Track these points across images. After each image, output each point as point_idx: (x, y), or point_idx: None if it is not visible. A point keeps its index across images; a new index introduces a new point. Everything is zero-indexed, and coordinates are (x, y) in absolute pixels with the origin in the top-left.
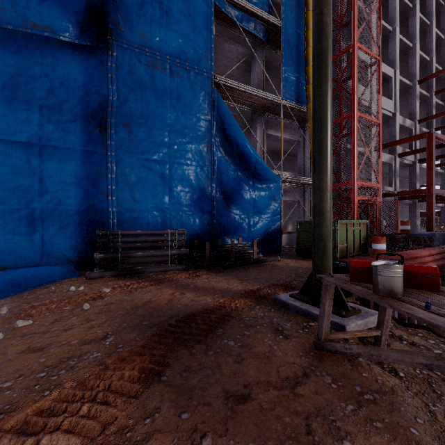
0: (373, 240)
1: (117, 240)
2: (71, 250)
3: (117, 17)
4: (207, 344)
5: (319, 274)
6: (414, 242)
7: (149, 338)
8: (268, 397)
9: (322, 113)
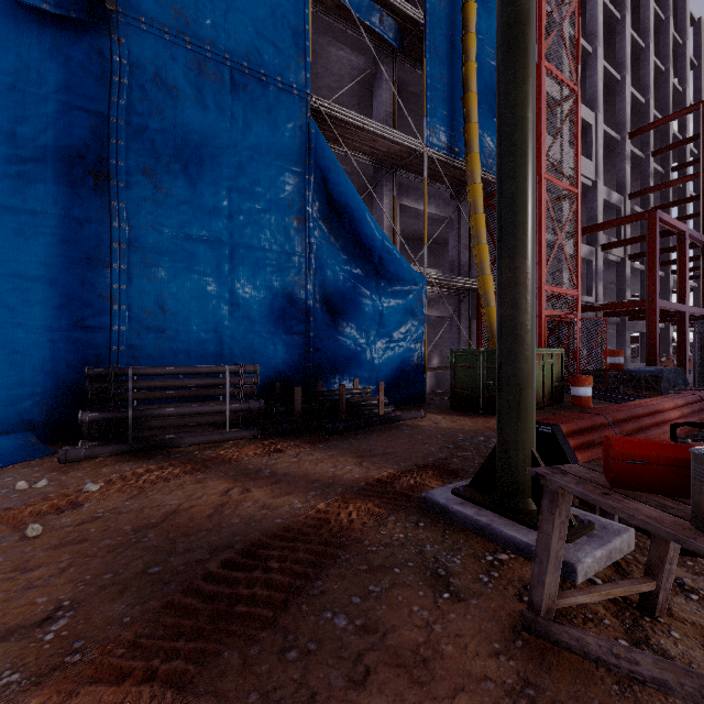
0: (572, 382)
1: (126, 386)
2: (35, 405)
3: None
4: (286, 627)
5: (512, 453)
6: (631, 383)
7: (152, 618)
8: None
9: (518, 140)
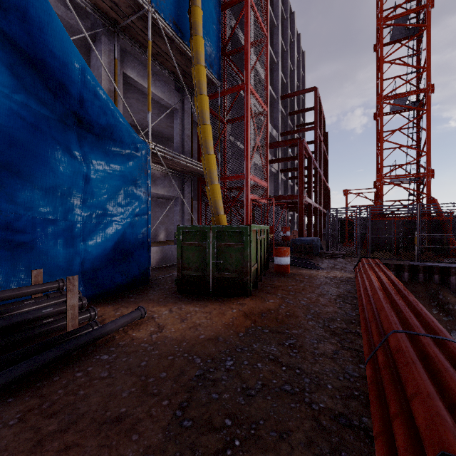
0: (276, 253)
1: None
2: None
3: None
4: None
5: None
6: (296, 249)
7: None
8: None
9: None
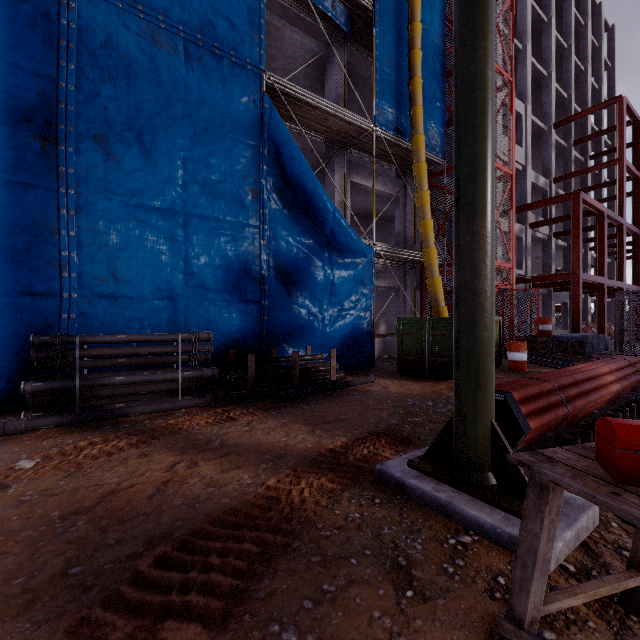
0: (509, 347)
1: (75, 354)
2: None
3: None
4: None
5: (471, 425)
6: (559, 348)
7: None
8: None
9: (478, 98)
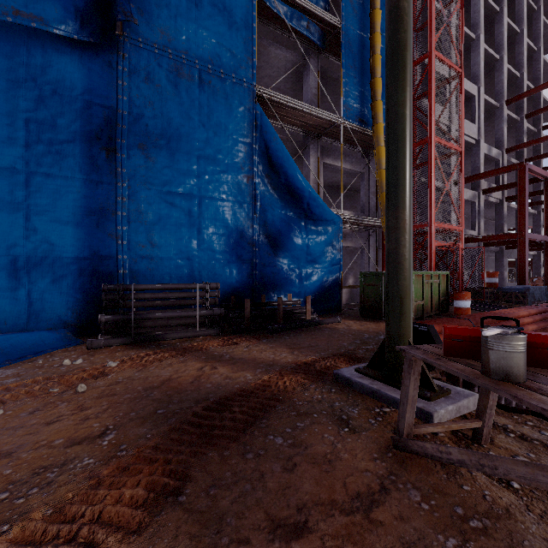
0: (454, 296)
1: (129, 297)
2: (68, 310)
3: (129, 5)
4: (245, 442)
5: (395, 342)
6: (504, 298)
7: (164, 435)
8: (332, 527)
9: (399, 129)
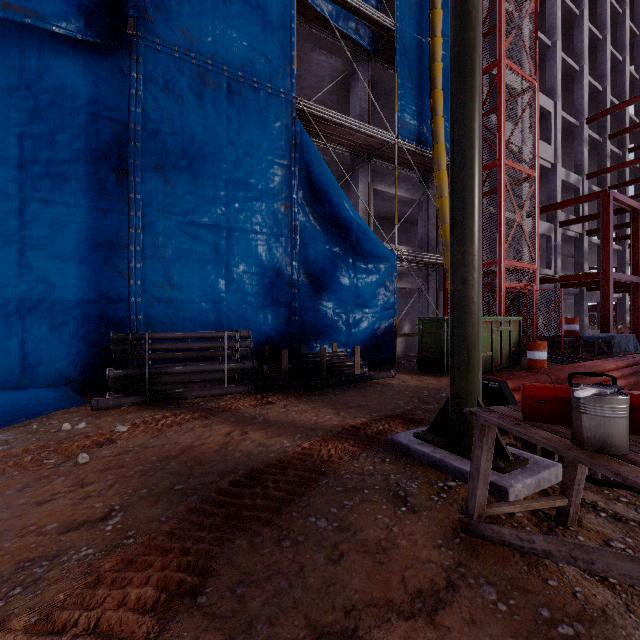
0: (528, 346)
1: (143, 348)
2: (70, 364)
3: None
4: (281, 526)
5: (461, 402)
6: (585, 348)
7: (182, 518)
8: (388, 635)
9: (467, 147)
